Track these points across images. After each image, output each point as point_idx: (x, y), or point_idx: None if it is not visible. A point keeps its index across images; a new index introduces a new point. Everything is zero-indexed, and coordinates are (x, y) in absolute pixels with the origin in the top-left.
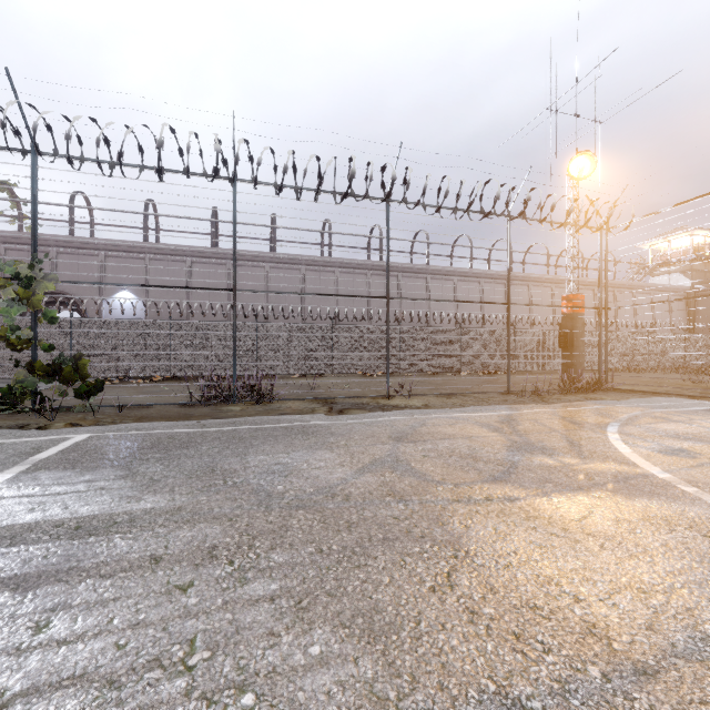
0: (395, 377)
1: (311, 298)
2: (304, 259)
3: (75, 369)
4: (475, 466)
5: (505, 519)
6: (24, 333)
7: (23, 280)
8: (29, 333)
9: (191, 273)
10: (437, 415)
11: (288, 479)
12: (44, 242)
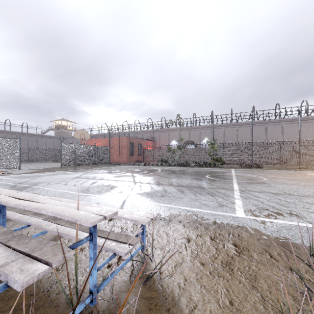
0: (311, 165)
1: (270, 135)
2: (267, 121)
3: (220, 159)
4: (307, 174)
5: (304, 176)
6: (212, 153)
7: (212, 144)
8: (212, 153)
9: (224, 131)
10: (311, 171)
11: (272, 172)
12: (187, 128)
